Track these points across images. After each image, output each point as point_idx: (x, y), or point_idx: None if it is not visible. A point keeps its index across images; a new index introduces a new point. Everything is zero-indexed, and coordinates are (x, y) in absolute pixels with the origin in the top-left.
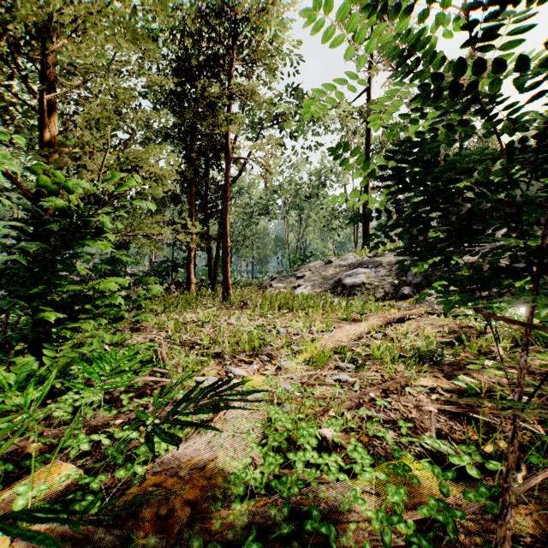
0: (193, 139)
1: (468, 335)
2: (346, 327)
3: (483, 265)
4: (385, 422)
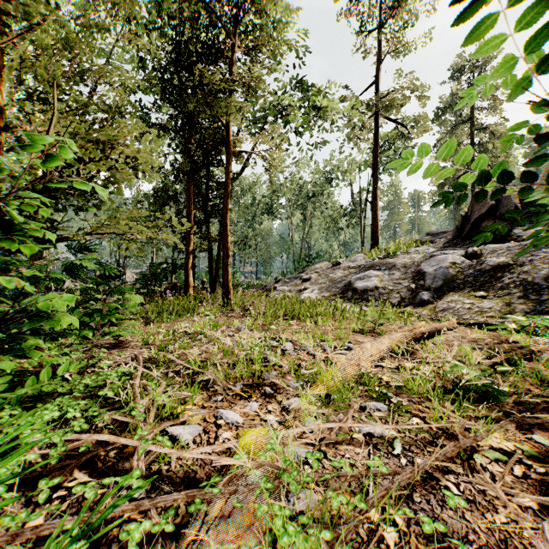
0: (192, 132)
1: (521, 357)
2: (366, 345)
3: (513, 267)
4: (464, 537)
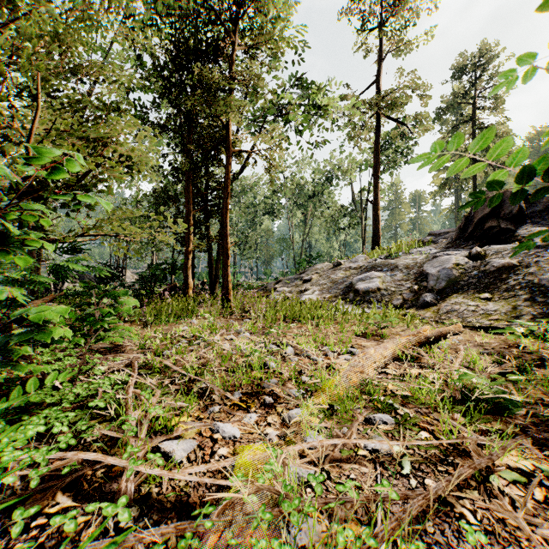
0: (191, 131)
1: (531, 363)
2: (369, 350)
3: (519, 268)
4: None
